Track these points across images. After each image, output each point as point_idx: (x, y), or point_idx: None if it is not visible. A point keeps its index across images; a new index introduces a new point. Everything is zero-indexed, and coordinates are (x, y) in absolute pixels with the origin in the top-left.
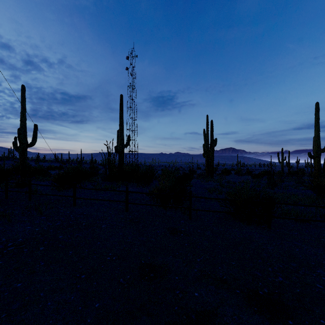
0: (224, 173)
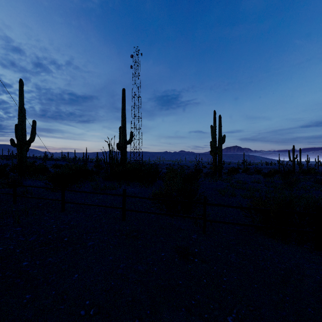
0: (232, 172)
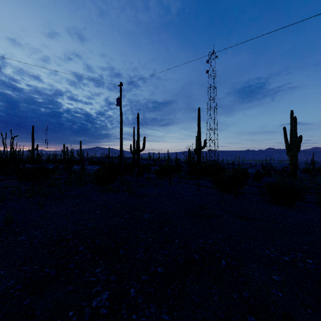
0: None
